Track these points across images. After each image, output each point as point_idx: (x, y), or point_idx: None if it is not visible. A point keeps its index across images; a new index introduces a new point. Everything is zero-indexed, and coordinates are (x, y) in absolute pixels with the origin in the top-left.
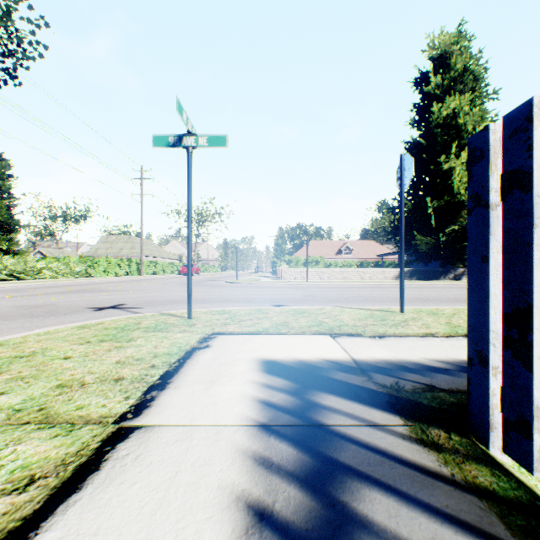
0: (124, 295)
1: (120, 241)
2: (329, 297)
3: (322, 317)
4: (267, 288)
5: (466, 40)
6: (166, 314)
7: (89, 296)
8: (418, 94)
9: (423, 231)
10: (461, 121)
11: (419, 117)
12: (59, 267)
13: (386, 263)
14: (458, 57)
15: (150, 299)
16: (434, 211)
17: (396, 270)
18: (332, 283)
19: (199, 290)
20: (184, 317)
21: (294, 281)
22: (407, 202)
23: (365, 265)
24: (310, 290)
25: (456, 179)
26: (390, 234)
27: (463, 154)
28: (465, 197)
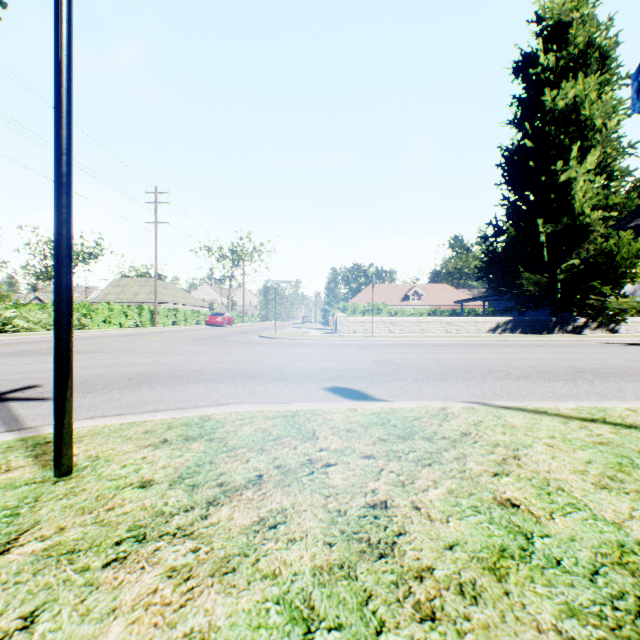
0: (75, 362)
1: (135, 285)
2: (422, 366)
3: (483, 465)
4: (315, 346)
5: (588, 5)
6: (31, 441)
7: (11, 364)
8: (521, 82)
9: (528, 267)
10: (586, 112)
11: (522, 114)
12: (39, 317)
13: (464, 312)
14: (580, 27)
15: (107, 371)
16: (547, 239)
17: (493, 320)
18: (408, 339)
19: (210, 351)
20: (53, 466)
21: (354, 335)
22: (508, 226)
23: (439, 314)
24: (382, 351)
25: (579, 193)
26: (481, 271)
27: (590, 159)
28: (591, 219)
